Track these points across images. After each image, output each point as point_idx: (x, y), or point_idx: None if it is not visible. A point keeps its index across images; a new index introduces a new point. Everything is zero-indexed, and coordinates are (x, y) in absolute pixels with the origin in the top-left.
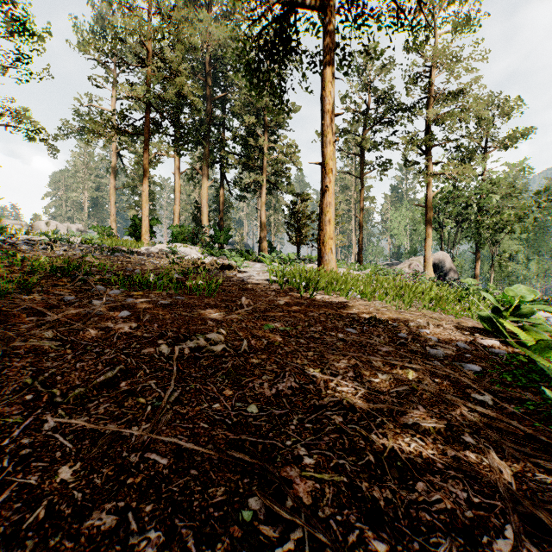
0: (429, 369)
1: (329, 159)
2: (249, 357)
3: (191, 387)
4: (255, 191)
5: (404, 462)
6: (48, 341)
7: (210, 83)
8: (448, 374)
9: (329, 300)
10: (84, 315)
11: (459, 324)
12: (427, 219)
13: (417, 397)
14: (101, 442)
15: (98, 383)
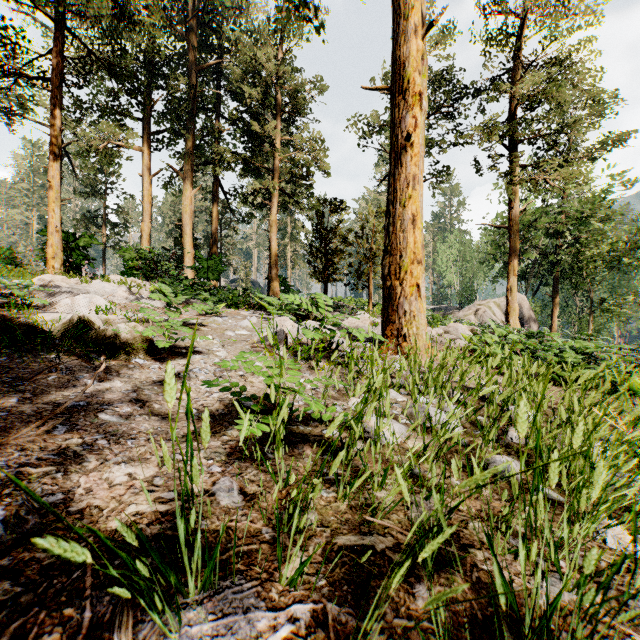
0: None
1: (414, 70)
2: None
3: None
4: (263, 205)
5: None
6: None
7: (194, 43)
8: None
9: None
10: None
11: None
12: (511, 246)
13: None
14: None
15: None
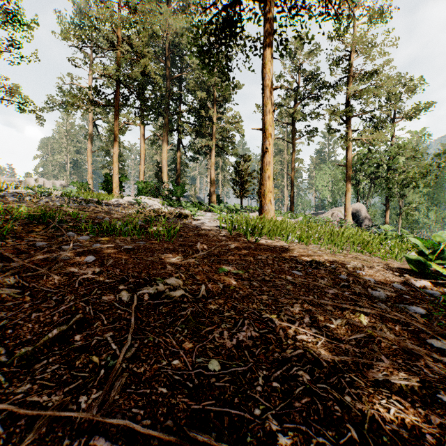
0: (381, 313)
1: (269, 125)
2: (207, 303)
3: (150, 340)
4: (206, 153)
5: (390, 437)
6: (10, 288)
7: (169, 65)
8: (400, 319)
9: (271, 244)
10: (52, 260)
11: (388, 266)
12: (347, 176)
13: (376, 345)
14: (39, 423)
15: (50, 338)
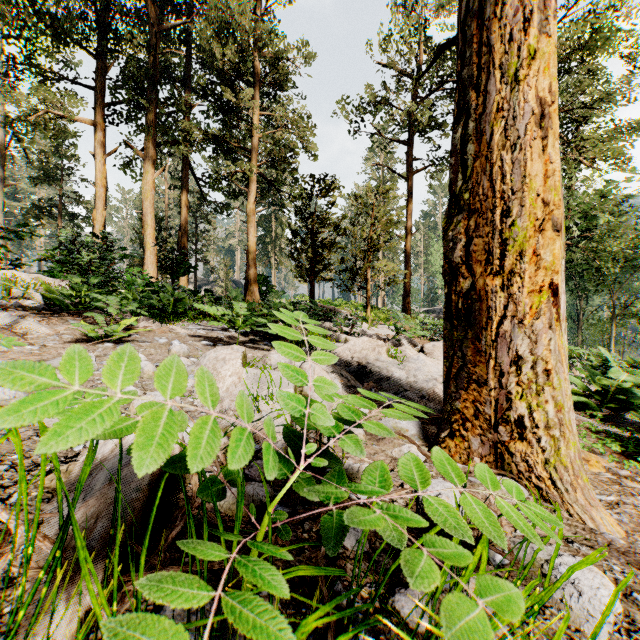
0: None
1: None
2: None
3: None
4: (240, 193)
5: None
6: None
7: None
8: None
9: None
10: None
11: None
12: None
13: None
14: None
15: None
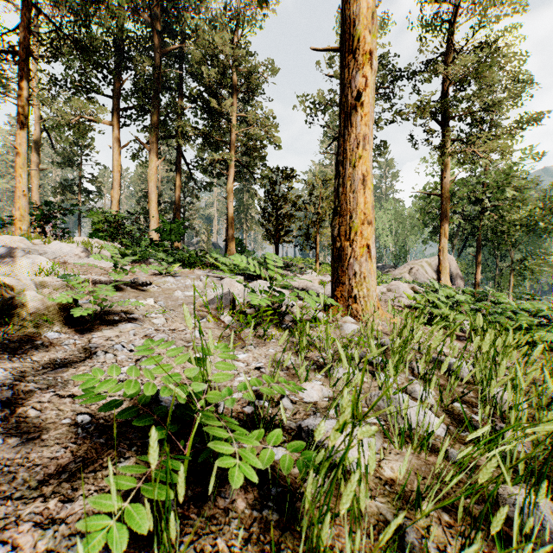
0: None
1: (365, 28)
2: None
3: None
4: (221, 175)
5: None
6: None
7: (159, 28)
8: None
9: None
10: None
11: None
12: (442, 212)
13: None
14: None
15: None
